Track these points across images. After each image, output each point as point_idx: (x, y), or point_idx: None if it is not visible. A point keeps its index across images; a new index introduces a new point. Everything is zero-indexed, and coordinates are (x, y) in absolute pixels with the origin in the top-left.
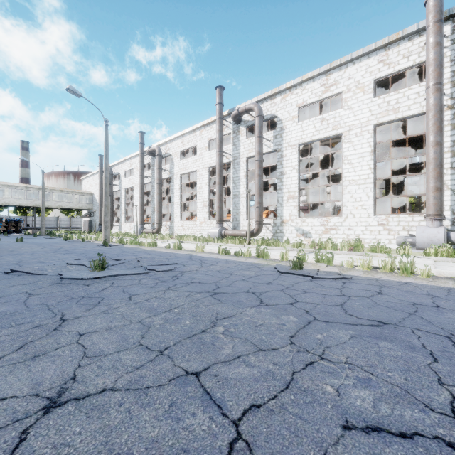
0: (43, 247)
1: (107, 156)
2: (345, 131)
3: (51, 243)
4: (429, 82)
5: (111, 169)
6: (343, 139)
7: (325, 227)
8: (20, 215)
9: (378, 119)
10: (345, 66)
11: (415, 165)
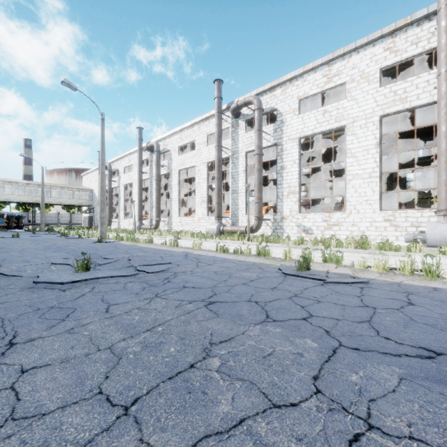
0: (36, 244)
1: (103, 150)
2: (348, 123)
3: (47, 239)
4: (441, 68)
5: (110, 165)
6: (347, 132)
7: (327, 223)
8: (22, 211)
9: (384, 110)
10: (348, 55)
11: (418, 160)
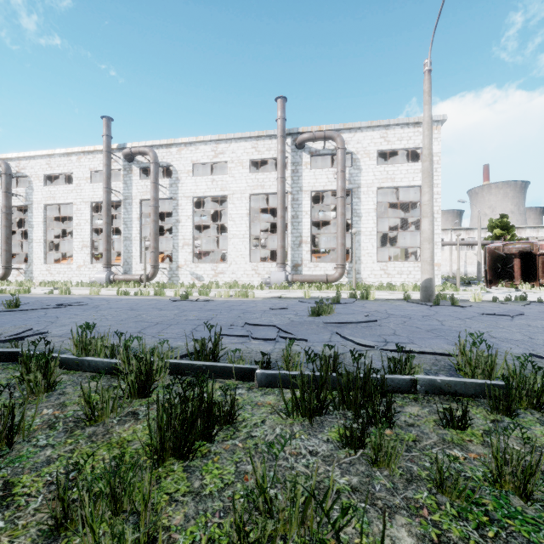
0: None
1: None
2: (230, 194)
3: None
4: (278, 175)
5: None
6: (229, 200)
7: (215, 272)
8: None
9: (252, 190)
10: (230, 141)
11: None
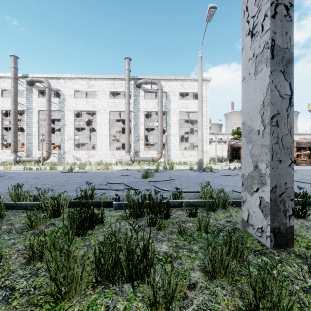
0: None
1: None
2: (97, 110)
3: None
4: (126, 101)
5: None
6: (97, 114)
7: (88, 155)
8: None
9: (111, 109)
10: (97, 79)
11: None
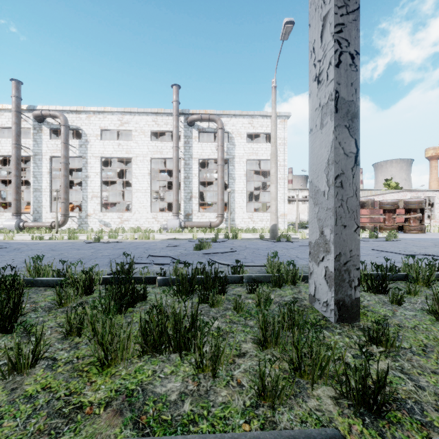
0: None
1: None
2: (134, 157)
3: None
4: (174, 144)
5: None
6: (133, 162)
7: (121, 220)
8: None
9: (152, 155)
10: (134, 114)
11: None
